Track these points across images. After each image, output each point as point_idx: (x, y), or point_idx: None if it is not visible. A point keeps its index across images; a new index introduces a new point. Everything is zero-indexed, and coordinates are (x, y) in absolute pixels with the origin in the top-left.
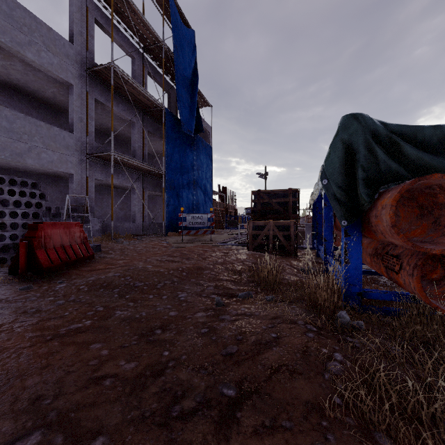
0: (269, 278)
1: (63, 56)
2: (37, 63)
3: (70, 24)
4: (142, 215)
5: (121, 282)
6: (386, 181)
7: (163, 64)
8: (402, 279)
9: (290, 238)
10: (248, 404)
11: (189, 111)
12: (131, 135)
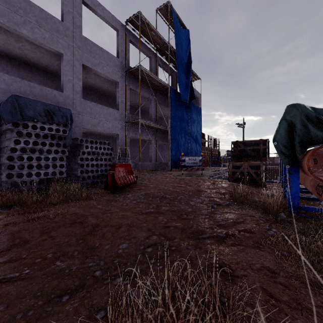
0: (242, 197)
1: (114, 66)
2: (102, 74)
3: (117, 47)
4: (155, 158)
5: (158, 195)
6: (315, 143)
7: (169, 58)
8: (322, 199)
9: (260, 175)
10: (229, 238)
11: (185, 86)
12: (147, 106)
